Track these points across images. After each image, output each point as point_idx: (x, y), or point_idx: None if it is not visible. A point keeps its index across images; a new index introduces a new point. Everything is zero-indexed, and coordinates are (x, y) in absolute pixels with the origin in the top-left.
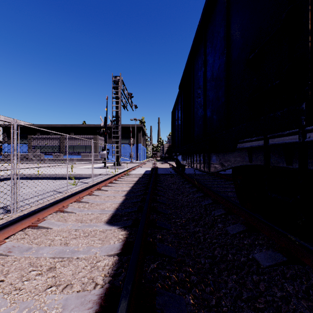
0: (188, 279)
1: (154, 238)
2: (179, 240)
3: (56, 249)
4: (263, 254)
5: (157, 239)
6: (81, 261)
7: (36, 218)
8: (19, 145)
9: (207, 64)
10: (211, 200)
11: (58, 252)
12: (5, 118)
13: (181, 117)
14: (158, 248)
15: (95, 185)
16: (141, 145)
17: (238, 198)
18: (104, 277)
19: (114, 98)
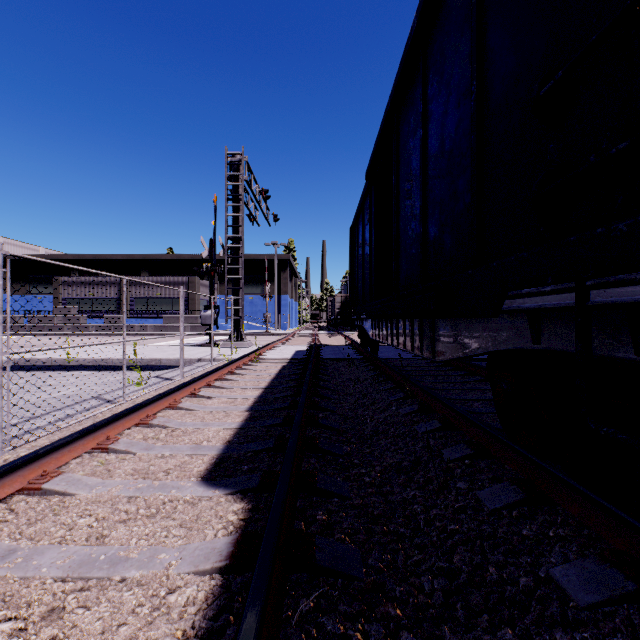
0: (394, 639)
1: (311, 522)
2: (369, 525)
3: (74, 554)
4: (575, 568)
5: (317, 525)
6: (129, 591)
7: (40, 469)
8: (8, 300)
9: (430, 121)
10: (438, 421)
11: (78, 562)
12: (7, 242)
13: (371, 238)
14: (320, 553)
15: (184, 386)
16: (287, 298)
17: (502, 422)
18: (182, 639)
19: (229, 199)
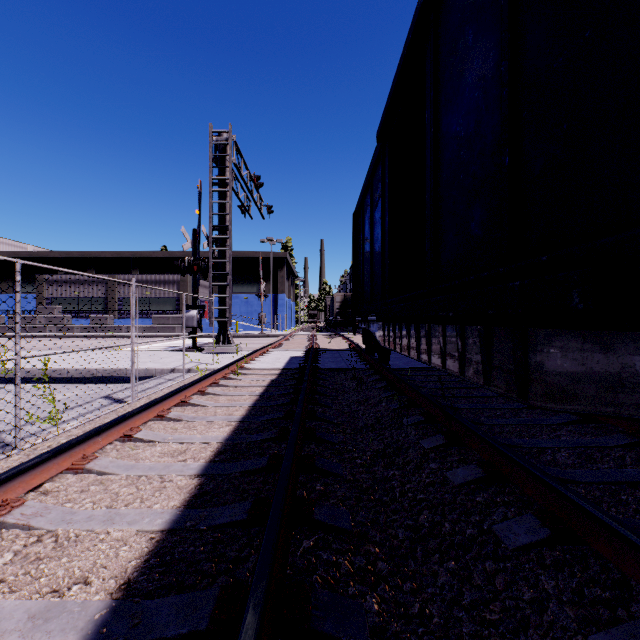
0: None
1: None
2: None
3: None
4: None
5: None
6: None
7: None
8: None
9: None
10: (538, 520)
11: None
12: None
13: (384, 217)
14: None
15: (113, 425)
16: (284, 298)
17: None
18: None
19: (215, 183)
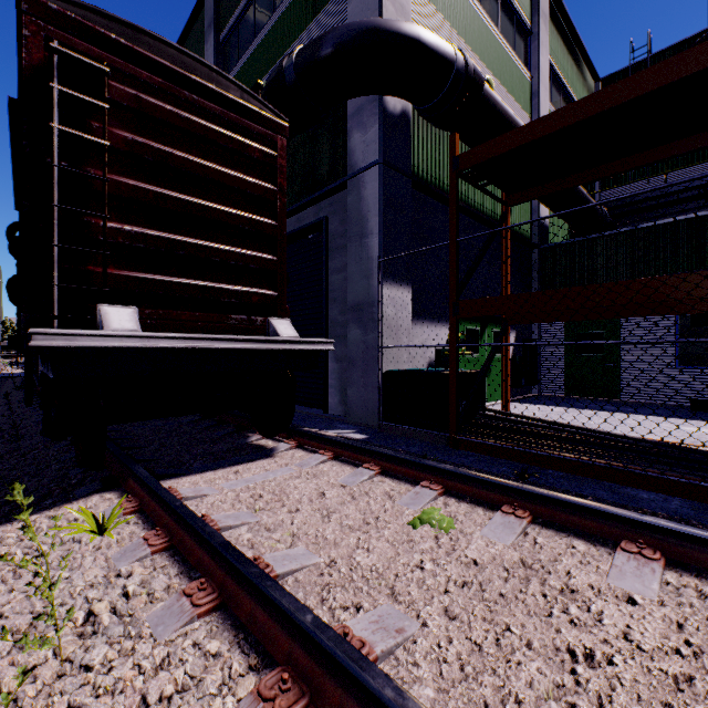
0: None
1: None
2: None
3: None
4: None
5: None
6: None
7: None
8: None
9: None
10: None
11: None
12: None
13: None
14: None
15: None
16: None
17: None
18: None
19: None
